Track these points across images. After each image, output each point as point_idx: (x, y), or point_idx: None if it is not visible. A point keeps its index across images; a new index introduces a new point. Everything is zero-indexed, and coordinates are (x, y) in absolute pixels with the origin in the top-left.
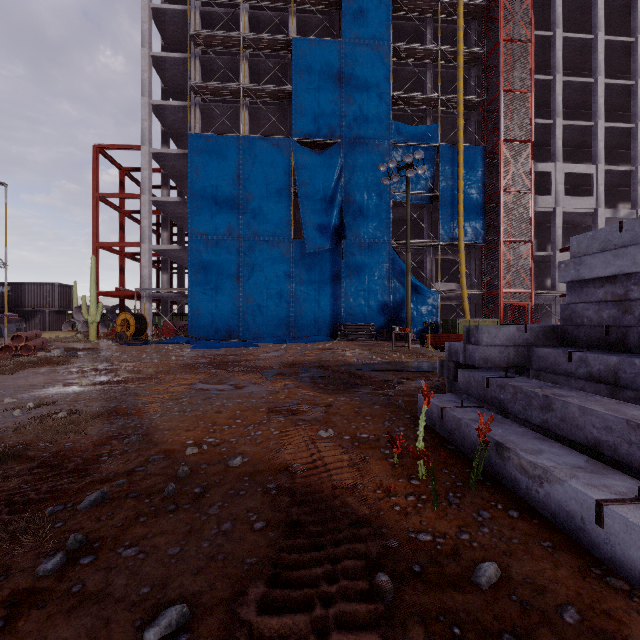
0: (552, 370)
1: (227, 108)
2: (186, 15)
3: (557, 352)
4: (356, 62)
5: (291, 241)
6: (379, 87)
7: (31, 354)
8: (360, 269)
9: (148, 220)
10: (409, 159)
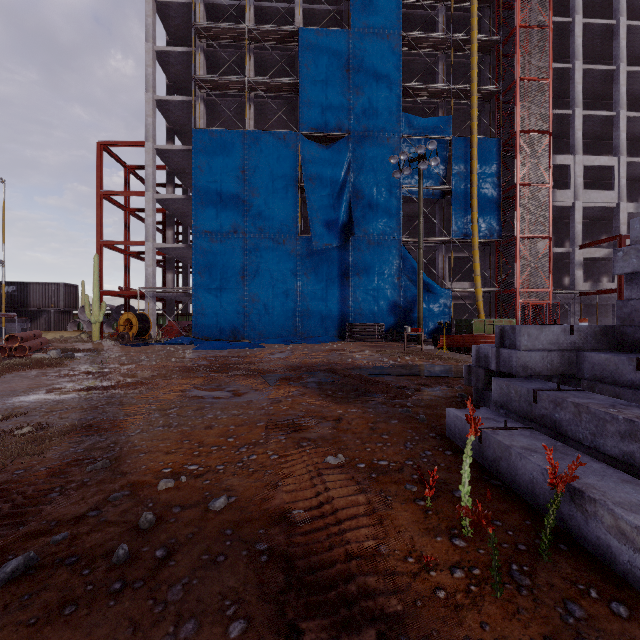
0: (612, 381)
1: (232, 103)
2: (191, 8)
3: (619, 359)
4: (365, 52)
5: (298, 238)
6: (389, 78)
7: (27, 355)
8: (369, 267)
9: (152, 218)
10: (421, 150)
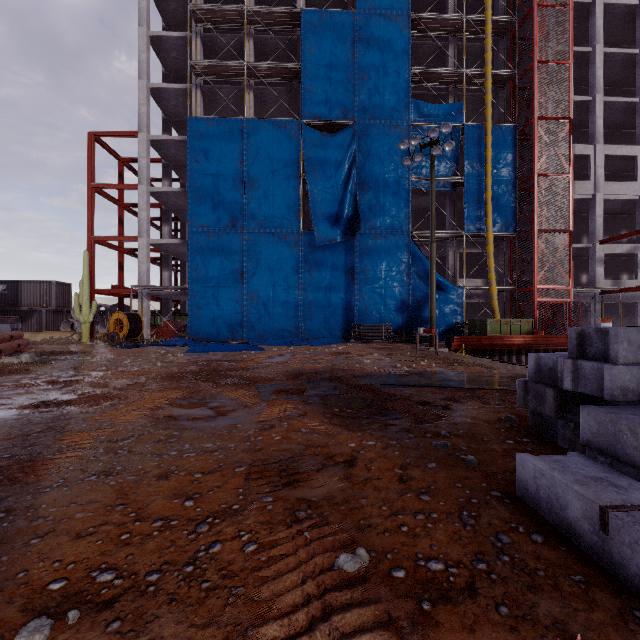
0: None
1: (231, 90)
2: None
3: None
4: (371, 35)
5: (300, 233)
6: (397, 62)
7: None
8: (376, 264)
9: (146, 212)
10: (435, 134)
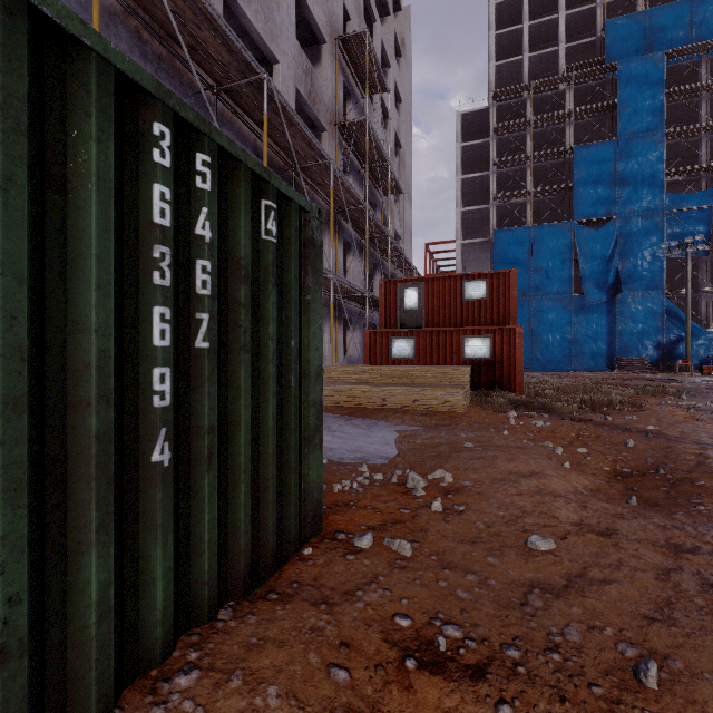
0: None
1: (515, 204)
2: (483, 144)
3: None
4: (630, 153)
5: (572, 297)
6: (652, 169)
7: None
8: (634, 315)
9: None
10: (690, 240)
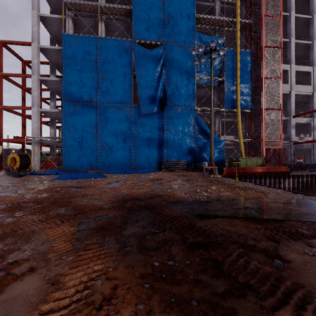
0: None
1: (90, 21)
2: None
3: None
4: None
5: (132, 107)
6: (188, 10)
7: None
8: (176, 125)
9: (37, 92)
10: (213, 44)
